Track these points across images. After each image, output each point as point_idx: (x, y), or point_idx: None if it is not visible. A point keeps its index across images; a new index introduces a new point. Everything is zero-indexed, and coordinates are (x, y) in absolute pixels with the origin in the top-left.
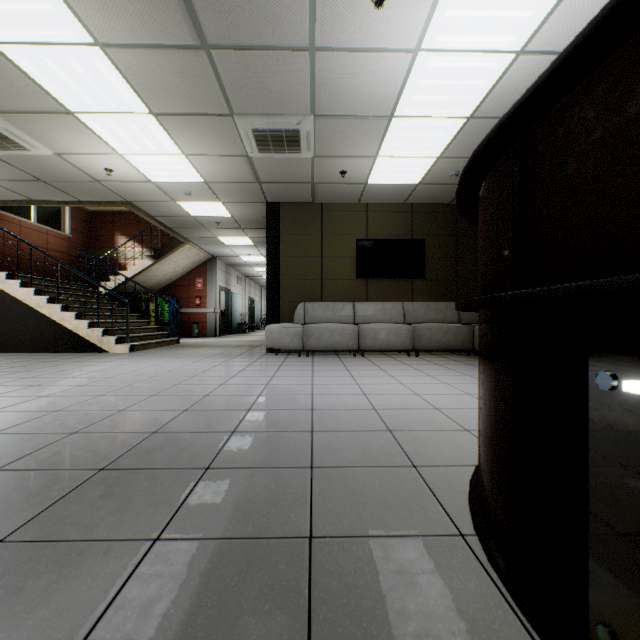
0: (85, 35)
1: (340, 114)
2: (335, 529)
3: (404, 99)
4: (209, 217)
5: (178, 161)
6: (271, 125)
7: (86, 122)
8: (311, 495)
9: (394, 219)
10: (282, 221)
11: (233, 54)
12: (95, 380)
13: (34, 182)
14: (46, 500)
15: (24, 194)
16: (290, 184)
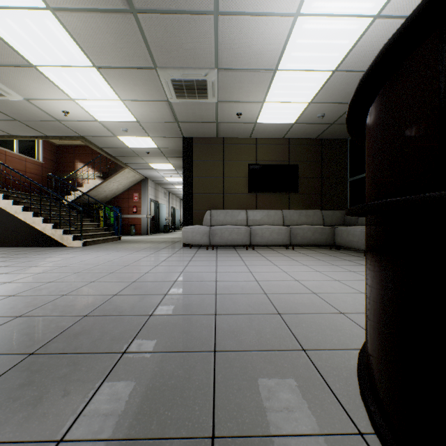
0: (38, 0)
1: (237, 68)
2: (237, 426)
3: (286, 55)
4: (141, 148)
5: (117, 105)
6: (185, 76)
7: (45, 74)
8: (214, 383)
9: (276, 149)
10: (194, 151)
11: (155, 17)
12: (51, 269)
13: (11, 121)
14: None
15: (5, 130)
16: (200, 123)
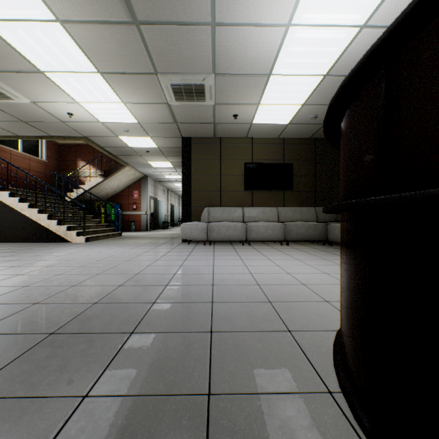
0: (49, 14)
1: (233, 73)
2: (229, 387)
3: (279, 62)
4: (142, 147)
5: (119, 107)
6: (184, 81)
7: (52, 79)
8: (210, 356)
9: (271, 149)
10: (193, 150)
11: (156, 28)
12: (58, 262)
13: (18, 122)
14: (4, 360)
15: (11, 131)
16: (198, 124)
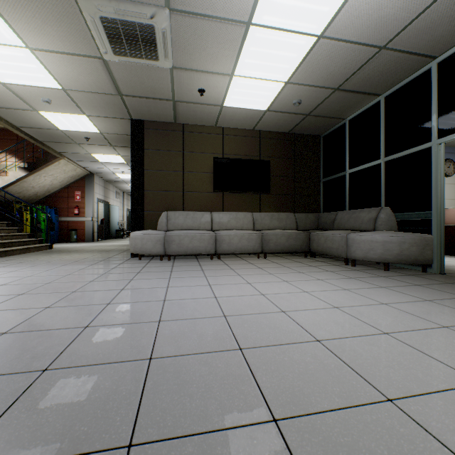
0: None
1: (197, 11)
2: None
3: None
4: (77, 132)
5: (23, 56)
6: (121, 14)
7: None
8: None
9: (245, 142)
10: (146, 137)
11: None
12: None
13: None
14: None
15: None
16: (152, 100)
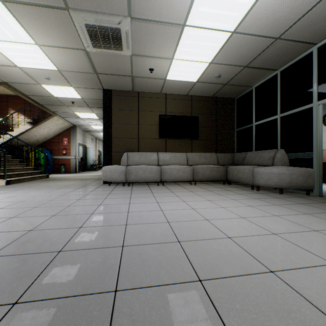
0: None
1: (149, 18)
2: None
3: (194, 10)
4: (66, 98)
5: (34, 50)
6: (99, 22)
7: None
8: None
9: (181, 104)
10: (113, 101)
11: None
12: None
13: None
14: None
15: None
16: (117, 76)
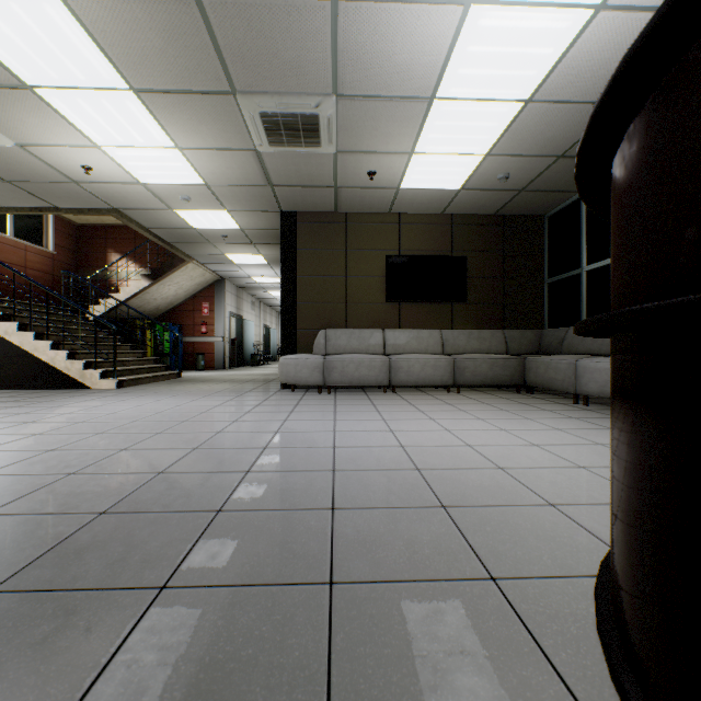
0: None
1: (369, 94)
2: None
3: (449, 74)
4: (214, 229)
5: (171, 156)
6: (283, 107)
7: (50, 101)
8: (329, 653)
9: (431, 232)
10: (299, 234)
11: (231, 3)
12: (57, 426)
13: None
14: None
15: None
16: (308, 188)
